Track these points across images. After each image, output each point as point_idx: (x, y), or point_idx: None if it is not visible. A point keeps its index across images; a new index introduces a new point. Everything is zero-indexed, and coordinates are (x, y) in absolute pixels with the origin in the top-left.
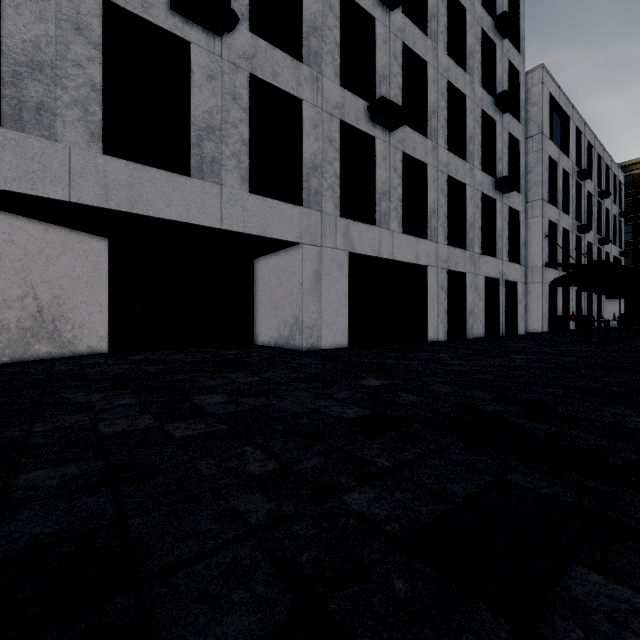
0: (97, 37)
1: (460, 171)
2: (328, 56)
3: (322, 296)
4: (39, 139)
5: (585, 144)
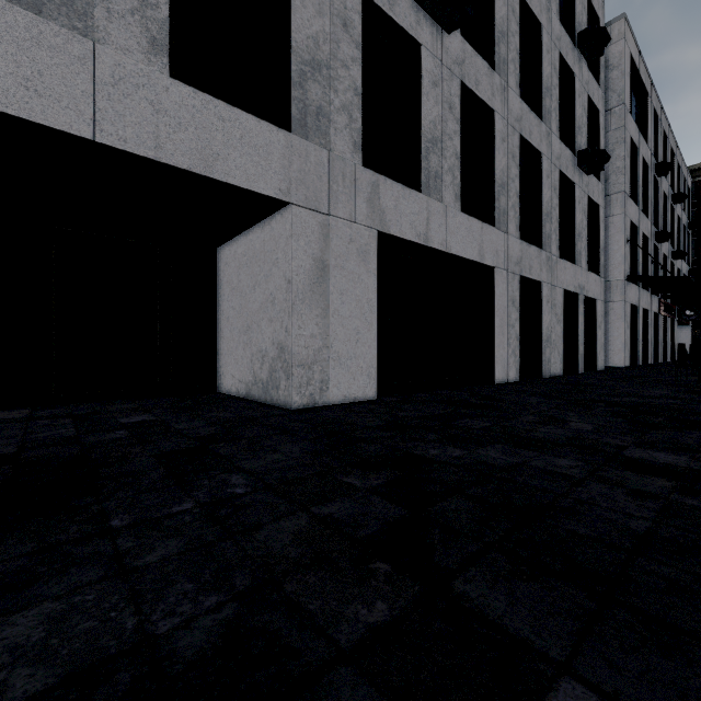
0: None
1: (535, 133)
2: None
3: (330, 306)
4: None
5: (661, 132)
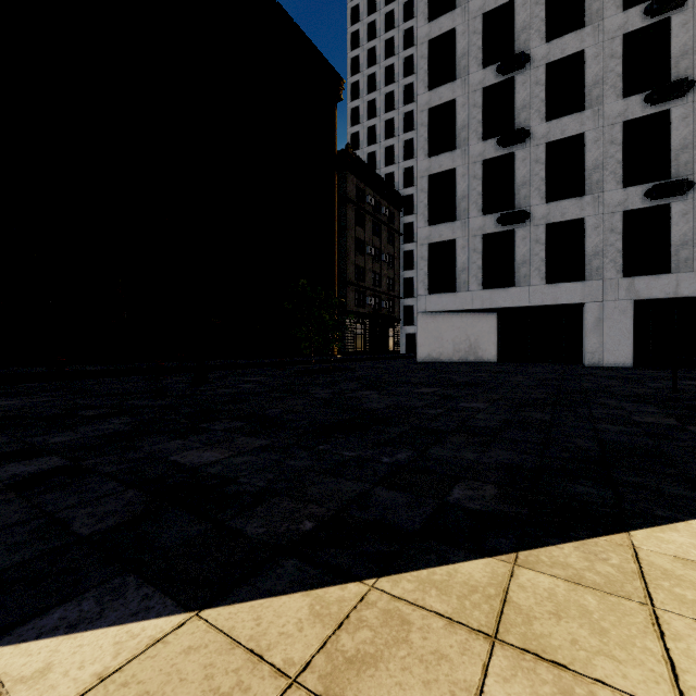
0: (480, 250)
1: None
2: (609, 176)
3: (603, 333)
4: (464, 292)
5: None
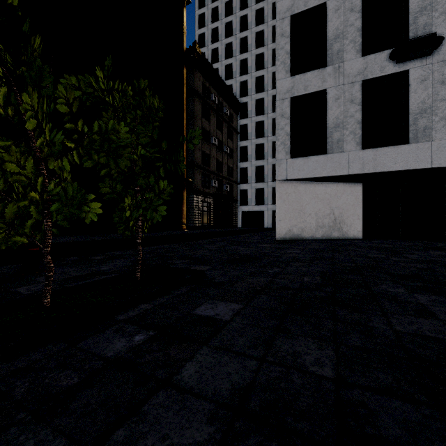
0: (359, 100)
1: None
2: None
3: None
4: (338, 153)
5: None
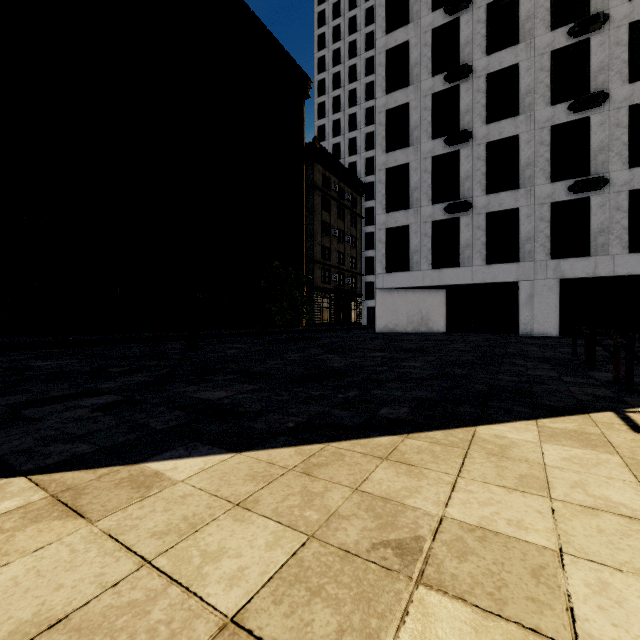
0: (430, 234)
1: None
2: (539, 172)
3: (534, 307)
4: (416, 271)
5: None
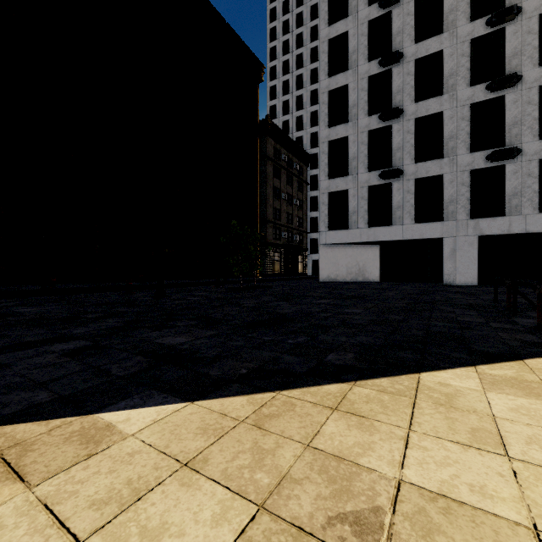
0: (366, 197)
1: None
2: (461, 144)
3: (456, 260)
4: (355, 229)
5: None
